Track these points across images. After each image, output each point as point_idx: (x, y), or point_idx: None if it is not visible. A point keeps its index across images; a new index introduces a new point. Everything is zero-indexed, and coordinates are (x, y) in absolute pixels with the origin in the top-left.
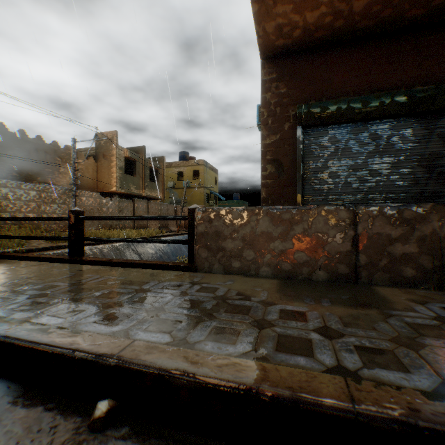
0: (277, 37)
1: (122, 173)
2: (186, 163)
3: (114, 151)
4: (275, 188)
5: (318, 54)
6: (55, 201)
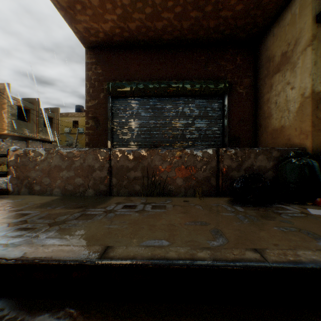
0: (88, 35)
1: (15, 119)
2: (81, 114)
3: (6, 100)
4: (94, 136)
5: (121, 51)
6: None
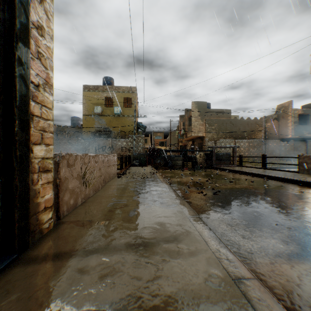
0: None
1: (295, 125)
2: None
3: (288, 113)
4: None
5: None
6: (255, 147)
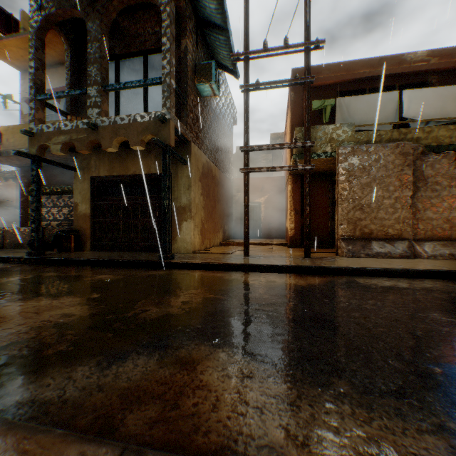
0: (15, 165)
1: None
2: None
3: None
4: (25, 218)
5: None
6: None
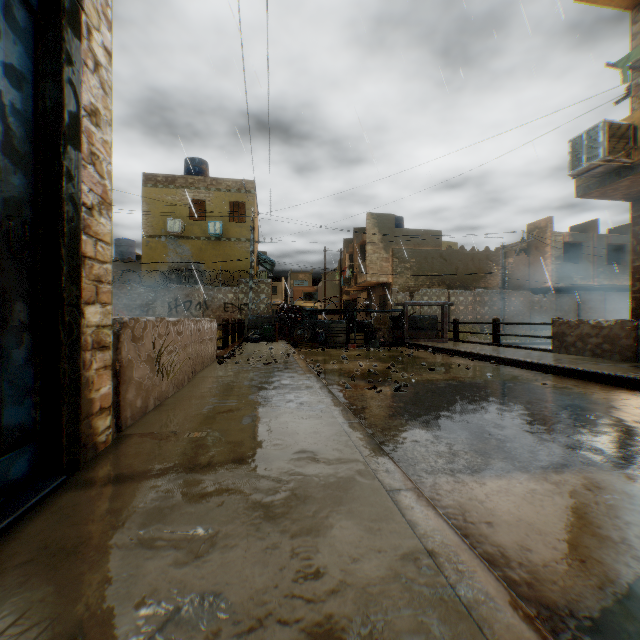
0: (627, 195)
1: (558, 263)
2: None
3: (547, 240)
4: None
5: None
6: (486, 304)
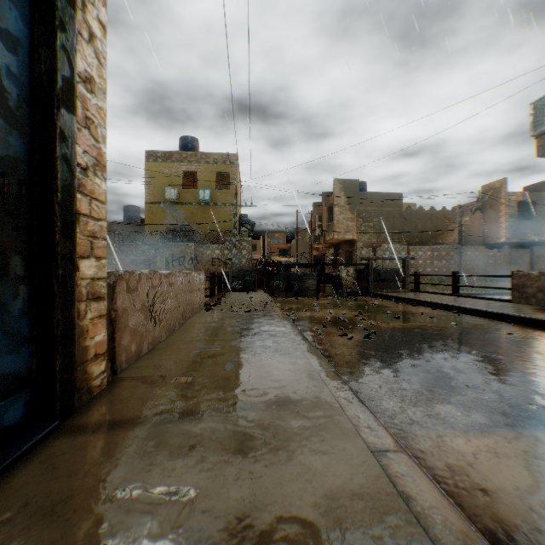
0: None
1: (511, 221)
2: None
3: (501, 200)
4: None
5: None
6: (443, 258)
